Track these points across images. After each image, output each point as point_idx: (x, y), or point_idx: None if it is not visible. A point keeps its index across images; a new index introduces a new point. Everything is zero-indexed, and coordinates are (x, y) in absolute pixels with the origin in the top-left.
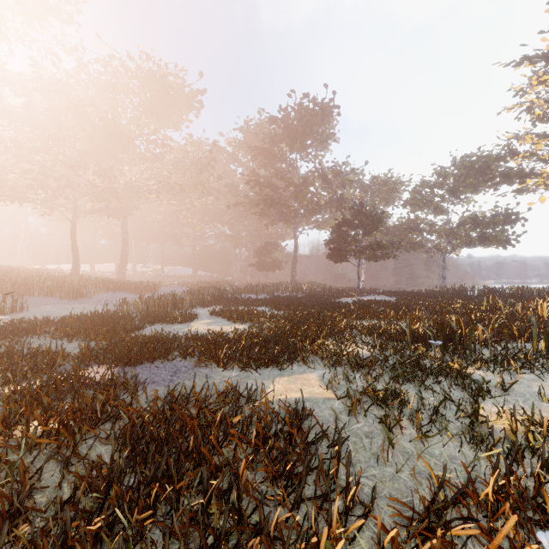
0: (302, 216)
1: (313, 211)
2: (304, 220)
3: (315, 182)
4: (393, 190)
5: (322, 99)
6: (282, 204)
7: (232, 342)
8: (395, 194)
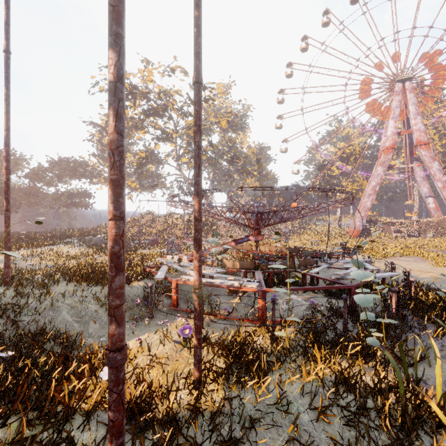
0: None
1: None
2: None
3: None
4: (17, 164)
5: None
6: None
7: None
8: (18, 166)
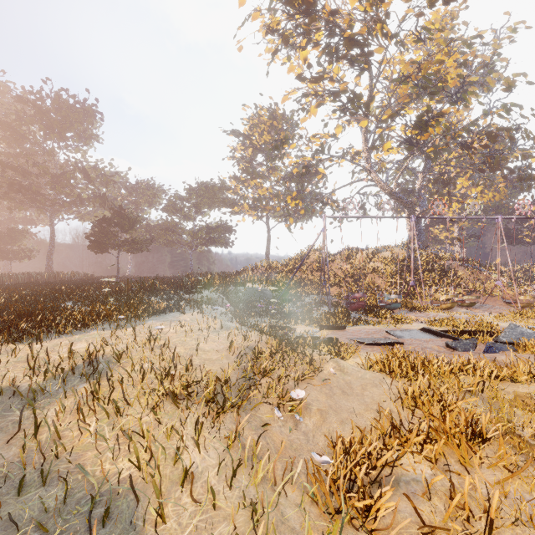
0: (61, 206)
1: (74, 203)
2: (63, 210)
3: (76, 176)
4: (155, 196)
5: (84, 100)
6: (35, 191)
7: (5, 298)
8: (157, 199)
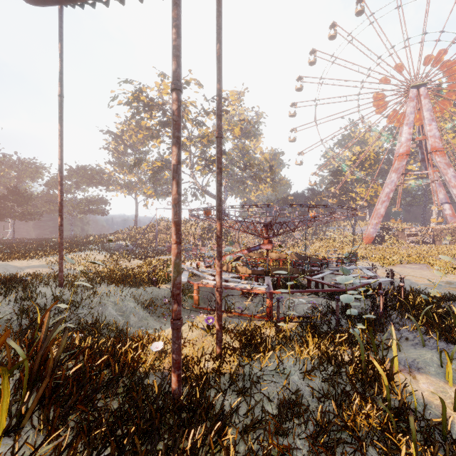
0: None
1: None
2: None
3: None
4: (37, 172)
5: None
6: None
7: None
8: (39, 174)
